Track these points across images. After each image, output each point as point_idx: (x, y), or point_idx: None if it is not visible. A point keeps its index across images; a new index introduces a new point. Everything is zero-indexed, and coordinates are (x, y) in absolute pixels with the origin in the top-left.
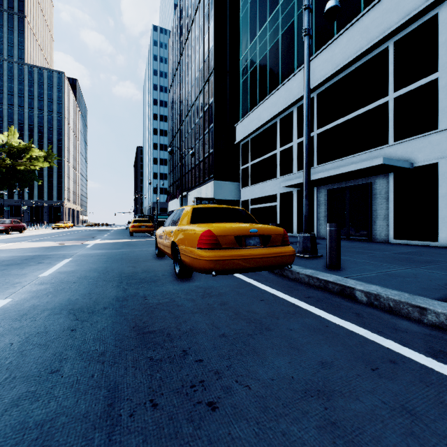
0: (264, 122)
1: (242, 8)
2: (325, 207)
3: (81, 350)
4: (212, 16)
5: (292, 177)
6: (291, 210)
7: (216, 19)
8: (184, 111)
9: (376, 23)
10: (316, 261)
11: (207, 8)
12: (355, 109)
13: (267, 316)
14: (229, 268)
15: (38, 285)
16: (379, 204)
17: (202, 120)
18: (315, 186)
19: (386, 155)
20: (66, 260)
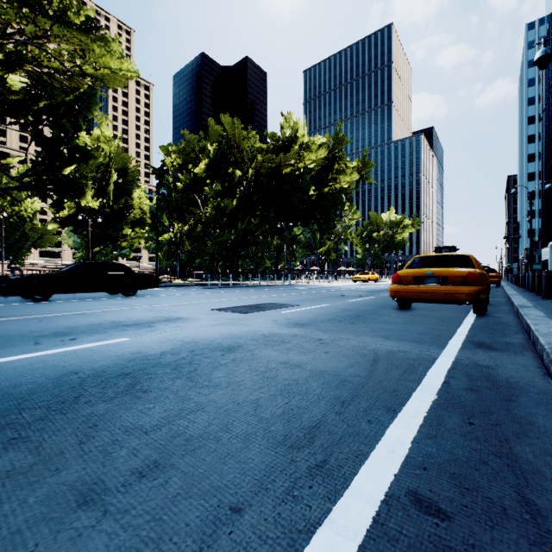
0: None
1: None
2: None
3: None
4: None
5: None
6: None
7: None
8: None
9: None
10: None
11: None
12: None
13: None
14: None
15: None
16: None
17: None
18: None
19: None
20: None
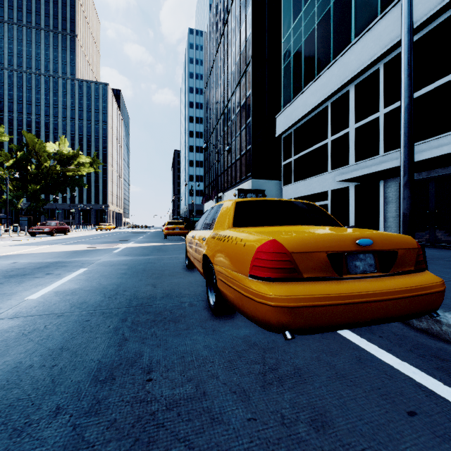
0: (311, 108)
1: None
2: (396, 204)
3: None
4: (250, 2)
5: (348, 170)
6: (347, 210)
7: (253, 4)
8: (219, 109)
9: None
10: None
11: None
12: (444, 73)
13: None
14: (320, 323)
15: (7, 319)
16: None
17: (239, 115)
18: (381, 179)
19: None
20: (78, 271)
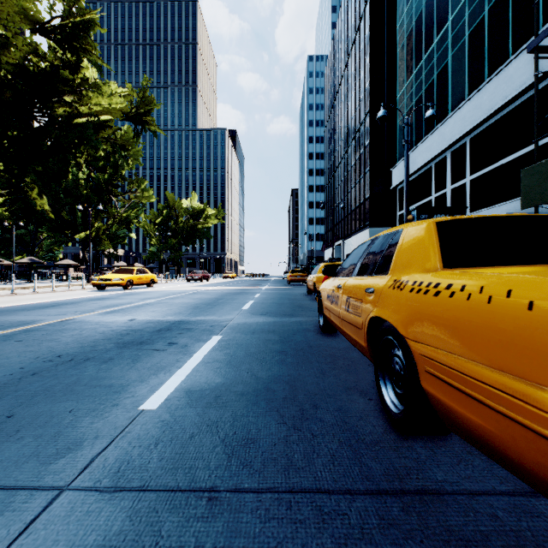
0: (418, 167)
1: (399, 44)
2: None
3: (284, 307)
4: (368, 53)
5: None
6: None
7: (371, 56)
8: (339, 152)
9: (519, 73)
10: None
11: (362, 45)
12: (504, 156)
13: None
14: None
15: (257, 299)
16: None
17: (358, 164)
18: None
19: None
20: (258, 294)
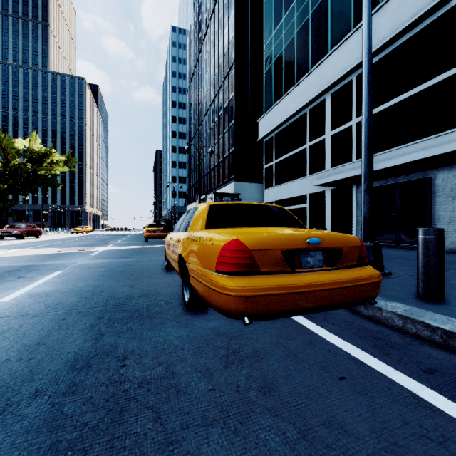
0: (291, 114)
1: None
2: None
3: None
4: (232, 5)
5: (324, 175)
6: (323, 213)
7: (236, 8)
8: (202, 110)
9: None
10: (389, 283)
11: None
12: (407, 88)
13: (381, 449)
14: (274, 310)
15: None
16: (442, 204)
17: (222, 118)
18: (354, 184)
19: (453, 142)
20: (53, 274)
